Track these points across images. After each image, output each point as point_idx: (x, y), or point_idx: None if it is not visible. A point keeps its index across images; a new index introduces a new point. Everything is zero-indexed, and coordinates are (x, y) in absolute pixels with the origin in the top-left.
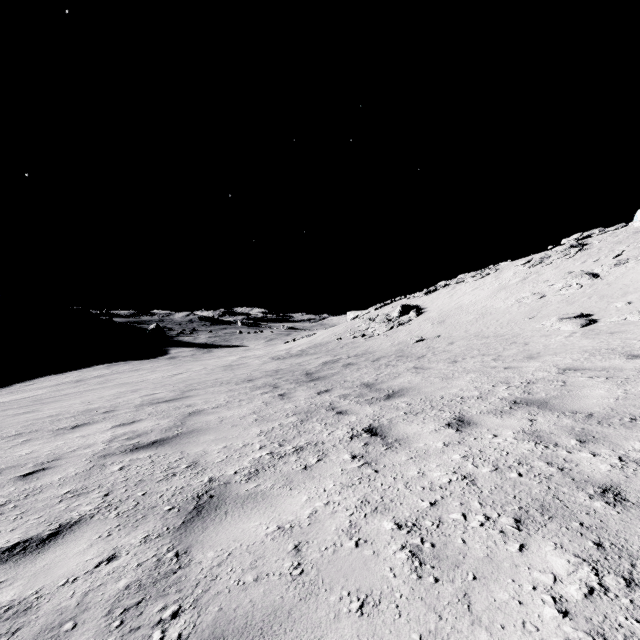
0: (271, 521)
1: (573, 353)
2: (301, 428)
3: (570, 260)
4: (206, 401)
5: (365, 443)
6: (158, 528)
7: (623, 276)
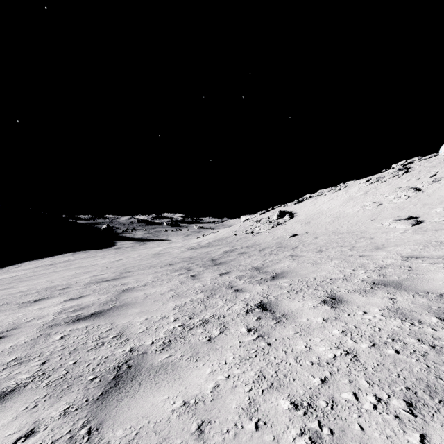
0: (178, 395)
1: (410, 245)
2: (207, 303)
3: (399, 179)
4: (137, 280)
5: (258, 317)
6: (79, 399)
7: (439, 190)
